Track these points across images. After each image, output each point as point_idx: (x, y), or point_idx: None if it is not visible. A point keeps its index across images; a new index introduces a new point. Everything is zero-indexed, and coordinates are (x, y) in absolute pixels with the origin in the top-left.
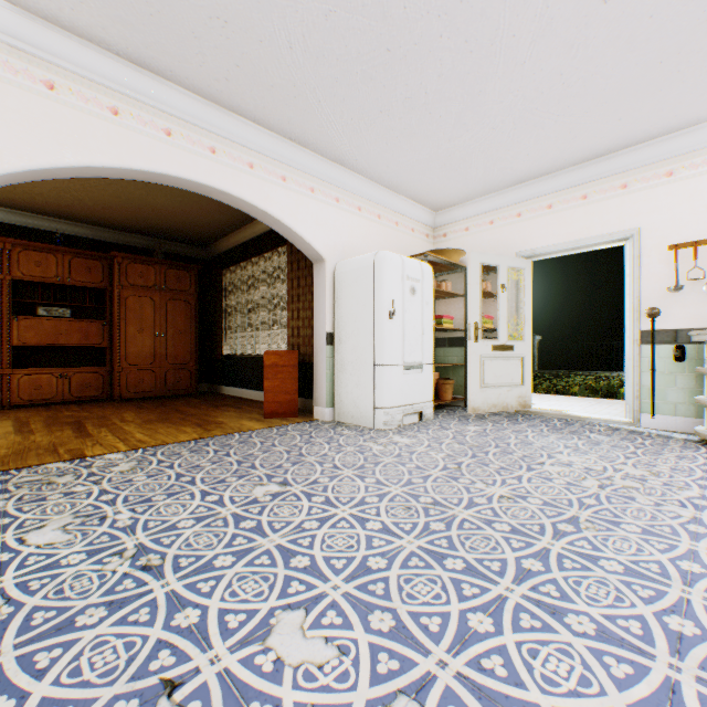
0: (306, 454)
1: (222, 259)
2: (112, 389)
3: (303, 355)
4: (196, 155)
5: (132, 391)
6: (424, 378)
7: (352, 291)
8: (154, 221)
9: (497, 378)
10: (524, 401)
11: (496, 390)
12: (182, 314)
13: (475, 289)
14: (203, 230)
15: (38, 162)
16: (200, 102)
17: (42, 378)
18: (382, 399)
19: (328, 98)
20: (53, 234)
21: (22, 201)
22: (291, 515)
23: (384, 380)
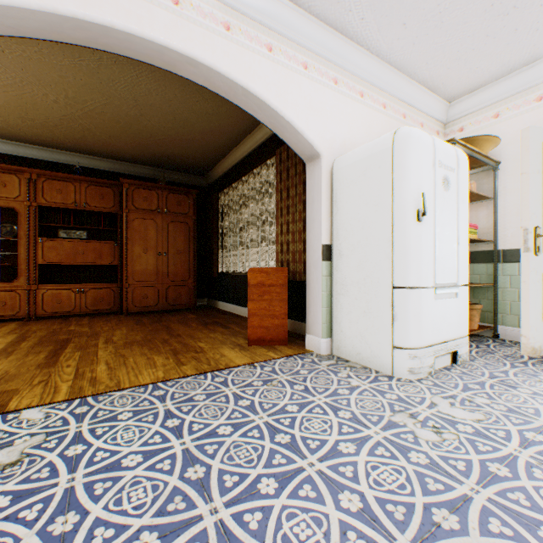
0: (301, 445)
1: (218, 184)
2: (121, 303)
3: (292, 272)
4: (151, 3)
5: (137, 305)
6: (459, 304)
7: (358, 188)
8: (155, 149)
9: None
10: None
11: None
12: (182, 235)
13: (535, 180)
14: (199, 155)
15: None
16: None
17: (62, 293)
18: (406, 335)
19: None
20: (77, 168)
21: (46, 136)
22: None
23: (409, 309)
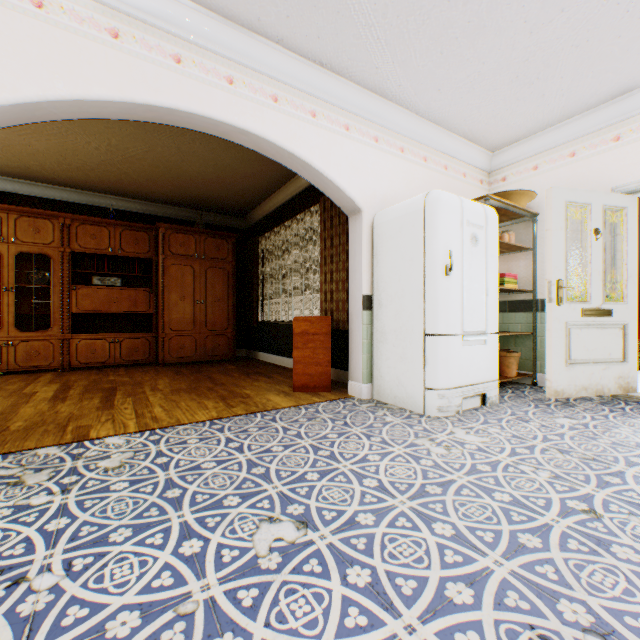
0: (338, 456)
1: (258, 227)
2: (157, 353)
3: (336, 321)
4: (210, 86)
5: (174, 356)
6: (488, 351)
7: (395, 243)
8: (193, 191)
9: (588, 352)
10: (625, 383)
11: (587, 368)
12: (220, 281)
13: (558, 237)
14: (239, 198)
15: (23, 94)
16: (213, 19)
17: (96, 343)
18: (435, 378)
19: None
20: (109, 210)
21: (80, 179)
22: (307, 628)
23: (438, 354)
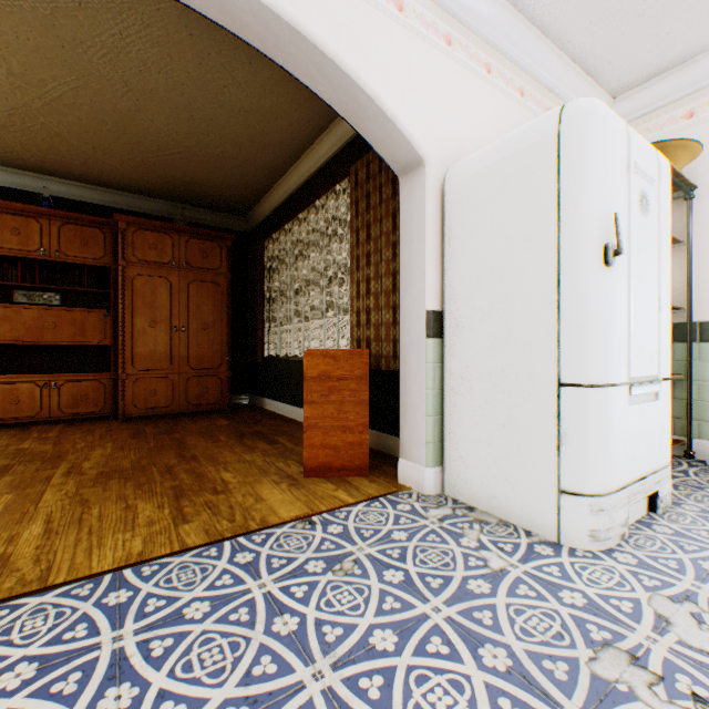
0: None
1: (264, 227)
2: (116, 403)
3: (375, 357)
4: None
5: (139, 406)
6: (660, 411)
7: (491, 212)
8: (167, 170)
9: None
10: None
11: None
12: (209, 300)
13: None
14: (235, 182)
15: None
16: None
17: (20, 388)
18: (585, 472)
19: None
20: (49, 199)
21: None
22: None
23: (591, 423)
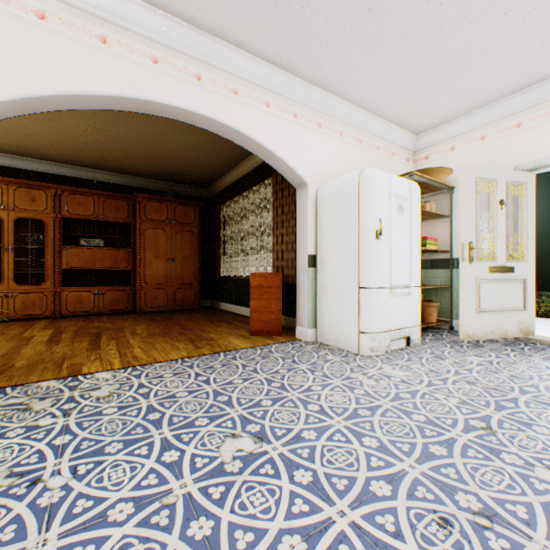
0: (288, 387)
1: (220, 196)
2: (134, 304)
3: (286, 276)
4: (181, 82)
5: (148, 306)
6: (412, 301)
7: (335, 212)
8: (165, 166)
9: (495, 302)
10: (525, 327)
11: (493, 315)
12: (188, 242)
13: (469, 207)
14: (204, 172)
15: (29, 90)
16: (184, 27)
17: (83, 294)
18: (368, 323)
19: (312, 0)
20: (94, 182)
21: (69, 156)
22: (262, 513)
23: (370, 303)
